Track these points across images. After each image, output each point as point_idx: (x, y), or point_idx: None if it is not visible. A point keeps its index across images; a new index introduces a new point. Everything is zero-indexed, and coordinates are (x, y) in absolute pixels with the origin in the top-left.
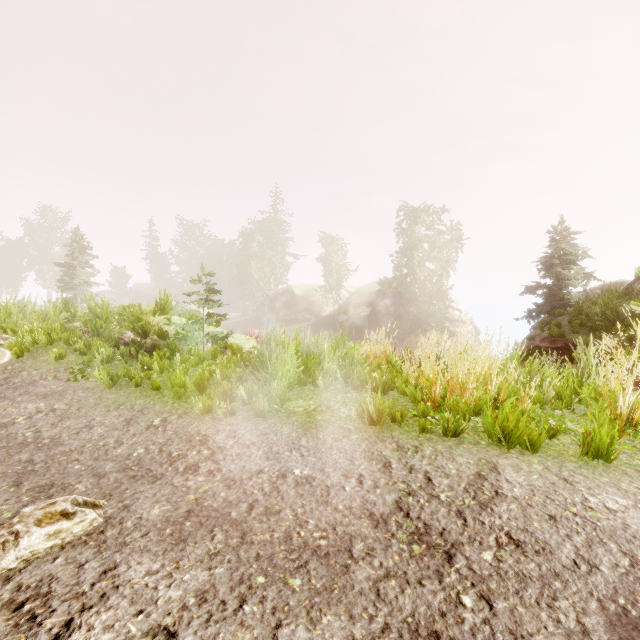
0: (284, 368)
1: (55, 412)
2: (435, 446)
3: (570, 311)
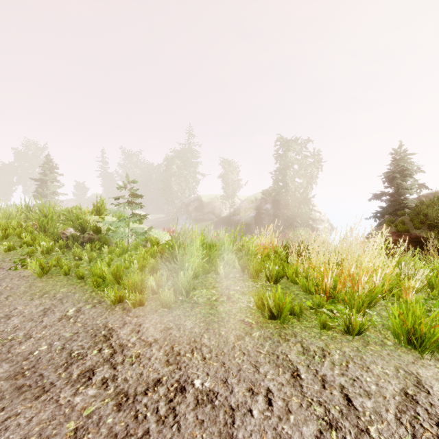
0: (190, 259)
1: None
2: (342, 348)
3: (410, 212)
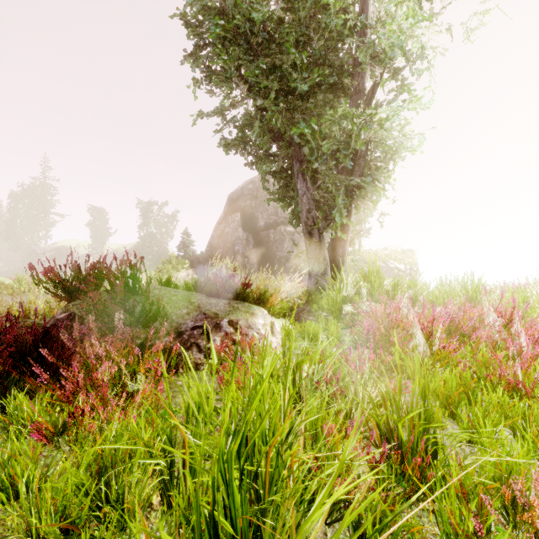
0: (22, 286)
1: None
2: None
3: None
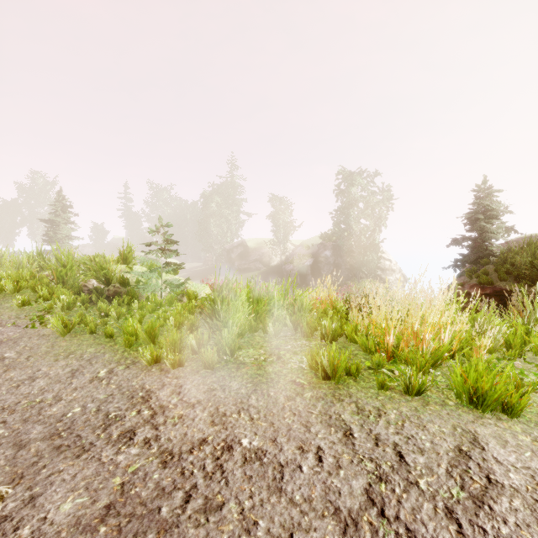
0: (235, 315)
1: (3, 361)
2: (399, 408)
3: (495, 261)
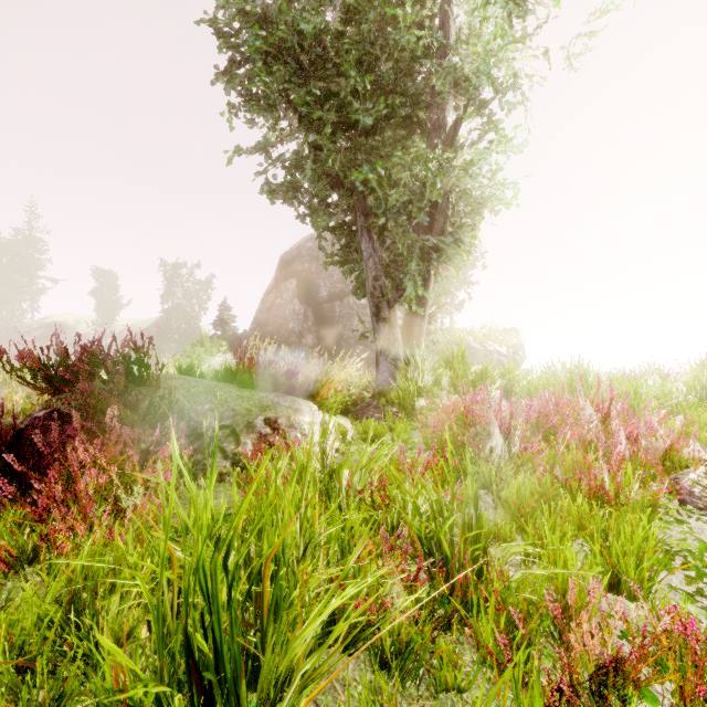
0: None
1: None
2: None
3: None
